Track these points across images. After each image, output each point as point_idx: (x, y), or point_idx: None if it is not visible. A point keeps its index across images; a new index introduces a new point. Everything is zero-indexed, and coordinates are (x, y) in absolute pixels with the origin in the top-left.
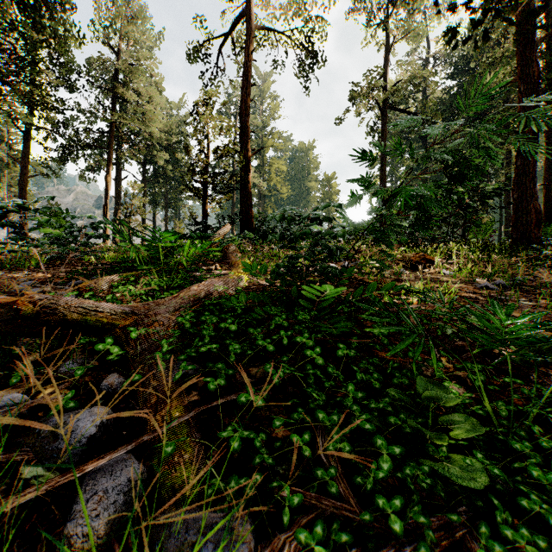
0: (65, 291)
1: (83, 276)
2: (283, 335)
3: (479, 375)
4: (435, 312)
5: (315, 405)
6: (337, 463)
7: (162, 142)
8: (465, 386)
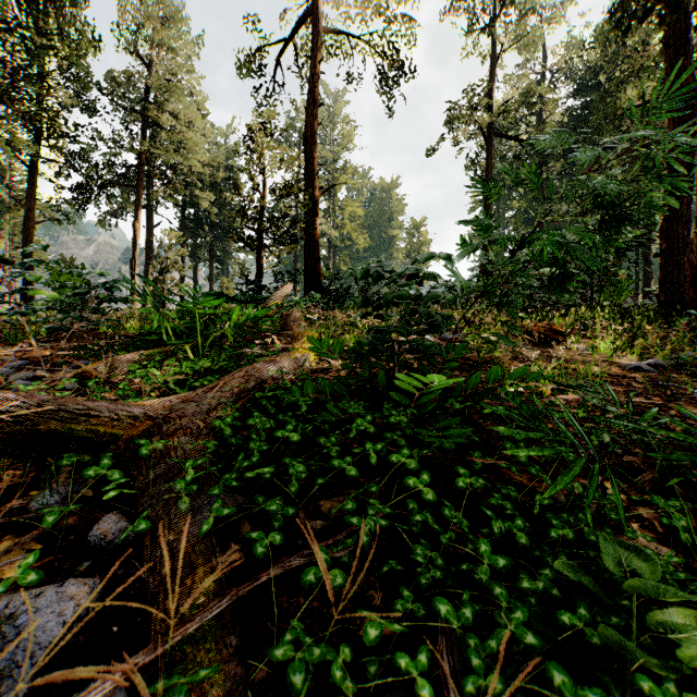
0: (65, 375)
1: (92, 354)
2: (369, 450)
3: (678, 518)
4: (609, 421)
5: (428, 580)
6: None
7: (206, 179)
8: (653, 534)
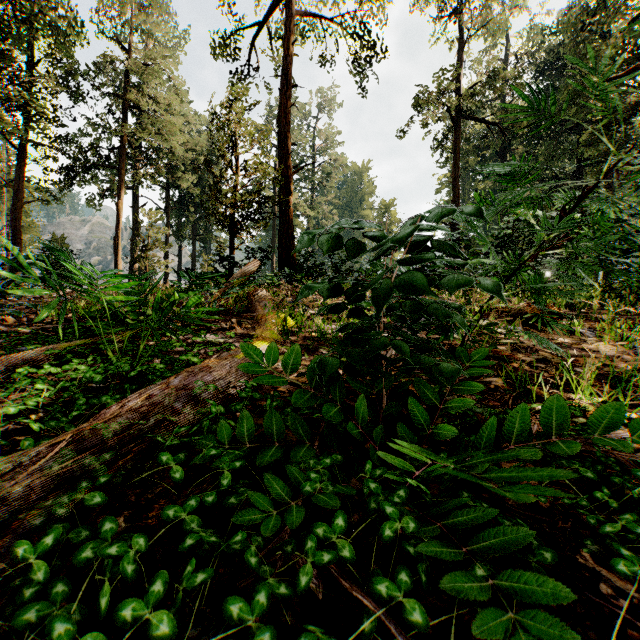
0: None
1: None
2: None
3: None
4: None
5: None
6: None
7: (188, 162)
8: None
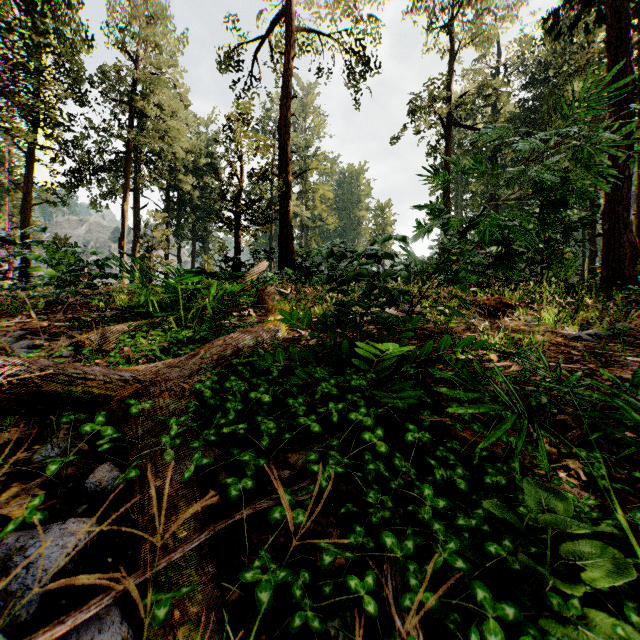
0: (61, 344)
1: (85, 325)
2: (332, 409)
3: (599, 468)
4: (538, 383)
5: (378, 519)
6: (417, 627)
7: (188, 165)
8: (578, 482)
